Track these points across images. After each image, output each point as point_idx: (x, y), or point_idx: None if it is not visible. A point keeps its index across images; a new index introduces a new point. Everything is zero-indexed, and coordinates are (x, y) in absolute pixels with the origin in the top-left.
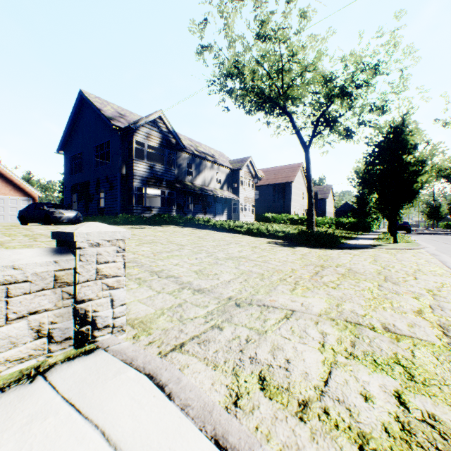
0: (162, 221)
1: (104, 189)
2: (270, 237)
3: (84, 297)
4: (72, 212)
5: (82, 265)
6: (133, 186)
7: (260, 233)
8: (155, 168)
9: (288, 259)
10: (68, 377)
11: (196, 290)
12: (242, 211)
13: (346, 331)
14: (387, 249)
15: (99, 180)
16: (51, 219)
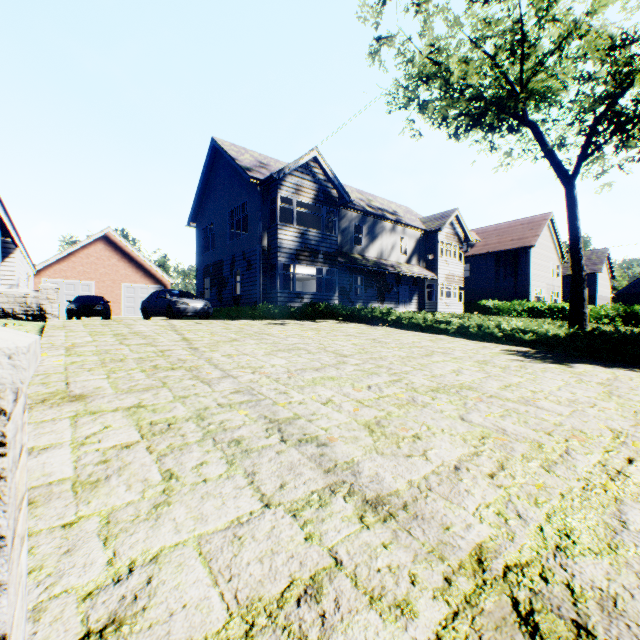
0: (316, 314)
1: (240, 269)
2: (506, 342)
3: None
4: (198, 302)
5: None
6: (277, 263)
7: (484, 334)
8: (307, 236)
9: (578, 397)
10: None
11: (368, 503)
12: (441, 298)
13: None
14: None
15: (234, 258)
16: (173, 311)
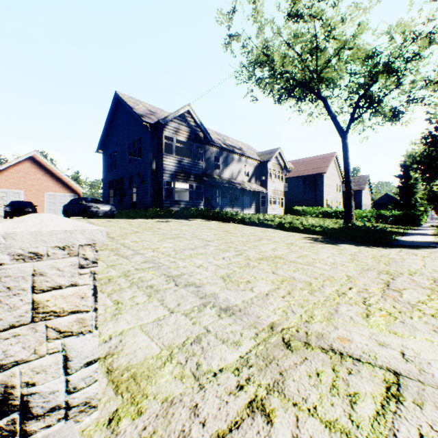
0: (189, 215)
1: (136, 184)
2: (306, 232)
3: (1, 361)
4: (106, 206)
5: None
6: (162, 180)
7: (293, 227)
8: (183, 162)
9: (336, 261)
10: None
11: (222, 309)
12: (270, 204)
13: None
14: None
15: (131, 176)
16: (88, 213)
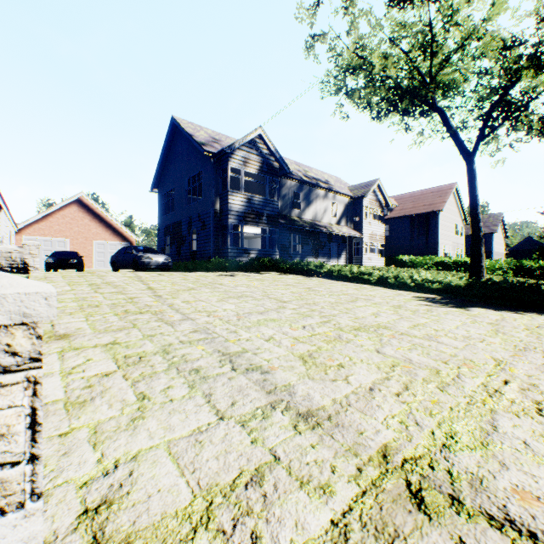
0: (261, 267)
1: (196, 229)
2: (417, 290)
3: None
4: (160, 256)
5: None
6: (227, 223)
7: (400, 284)
8: (253, 201)
9: (471, 334)
10: None
11: (301, 416)
12: (365, 253)
13: None
14: None
15: (190, 219)
16: (138, 265)
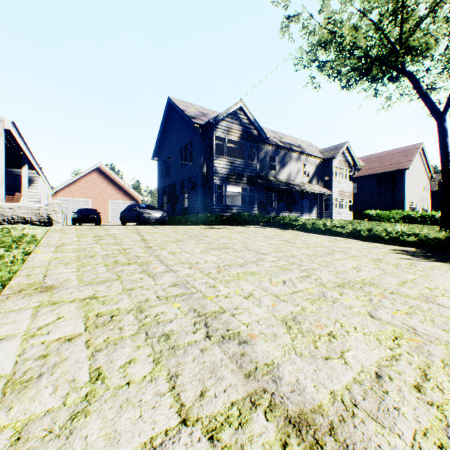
0: (241, 220)
1: (187, 189)
2: (392, 243)
3: None
4: (158, 212)
5: None
6: (213, 184)
7: (373, 236)
8: (235, 164)
9: None
10: None
11: (291, 423)
12: (334, 208)
13: None
14: None
15: (183, 181)
16: (141, 219)
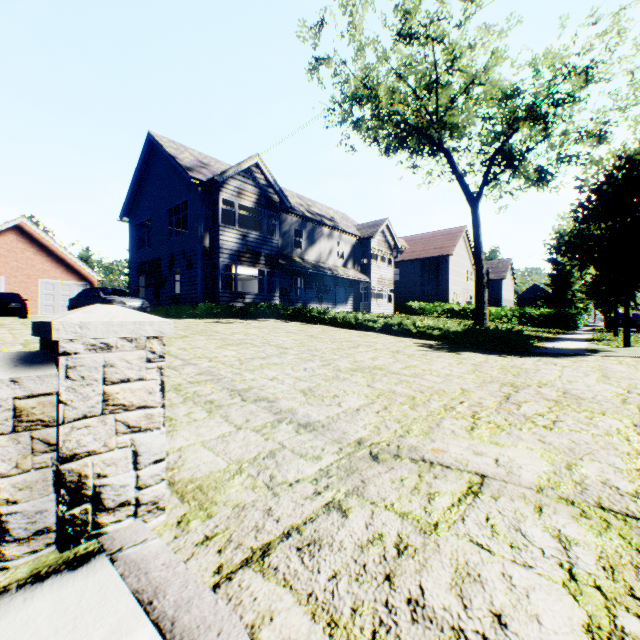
0: (259, 313)
1: (180, 268)
2: (420, 337)
3: (76, 450)
4: (136, 301)
5: (73, 386)
6: (219, 263)
7: (403, 331)
8: (249, 238)
9: (453, 372)
10: (10, 636)
11: (301, 425)
12: (374, 299)
13: (611, 535)
14: (617, 356)
15: (173, 256)
16: None
